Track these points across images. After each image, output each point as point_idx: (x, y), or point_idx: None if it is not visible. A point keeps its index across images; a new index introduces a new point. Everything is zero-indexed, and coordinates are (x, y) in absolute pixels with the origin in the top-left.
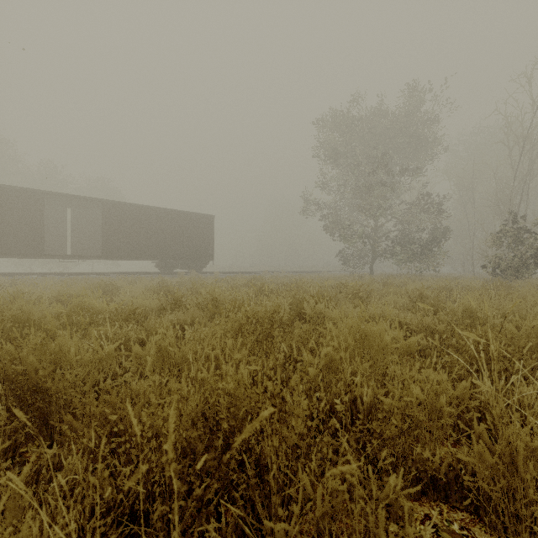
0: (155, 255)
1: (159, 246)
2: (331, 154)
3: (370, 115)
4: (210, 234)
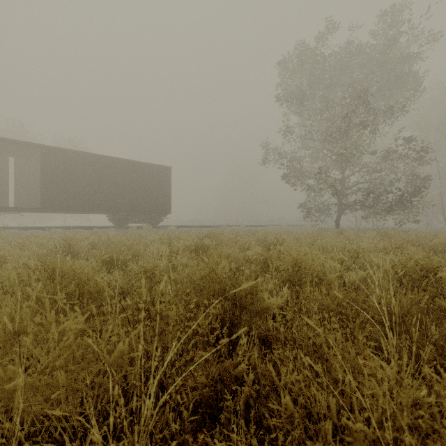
0: (104, 207)
1: (109, 198)
2: (298, 95)
3: (339, 53)
4: (167, 186)
